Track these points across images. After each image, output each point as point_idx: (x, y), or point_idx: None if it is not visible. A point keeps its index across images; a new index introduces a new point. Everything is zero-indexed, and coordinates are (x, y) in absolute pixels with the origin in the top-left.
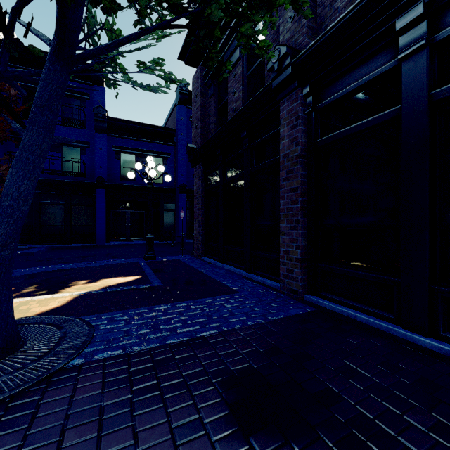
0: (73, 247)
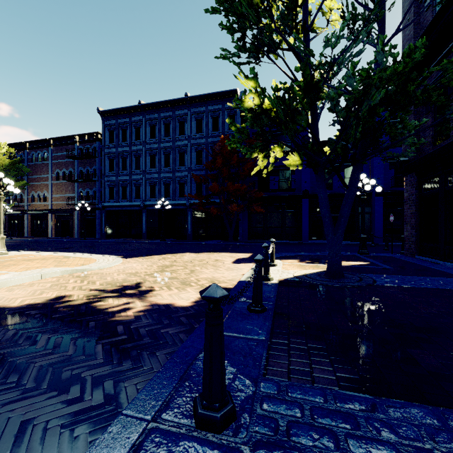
0: (286, 243)
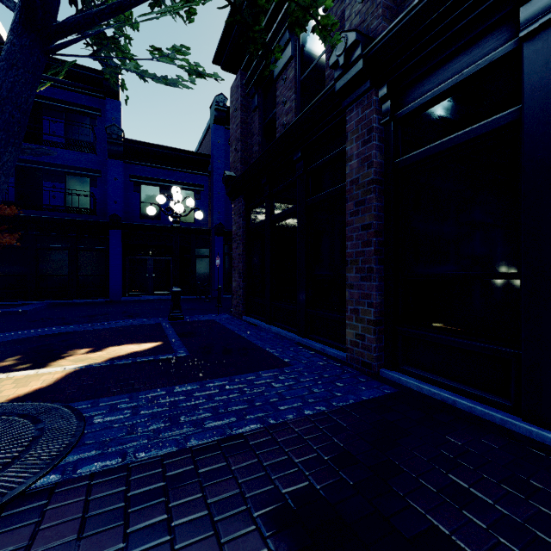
0: (80, 304)
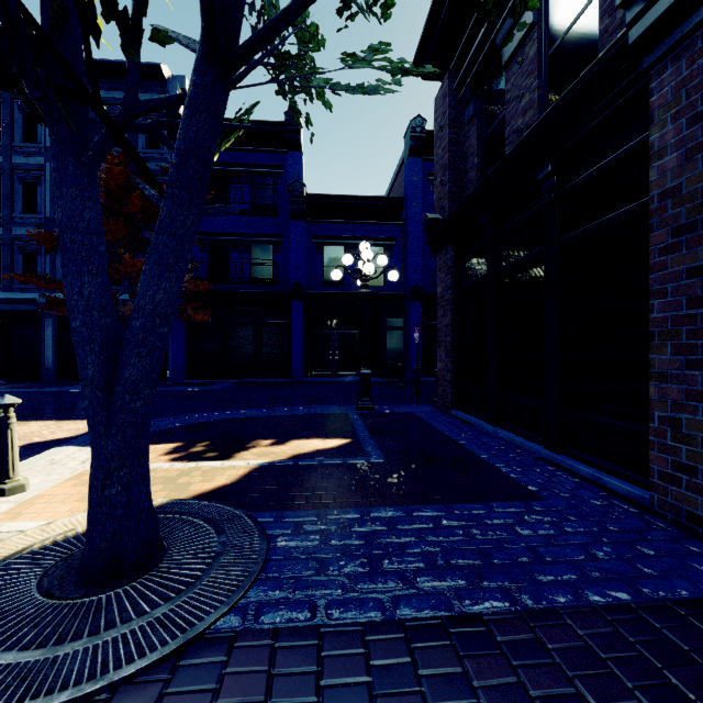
0: (263, 384)
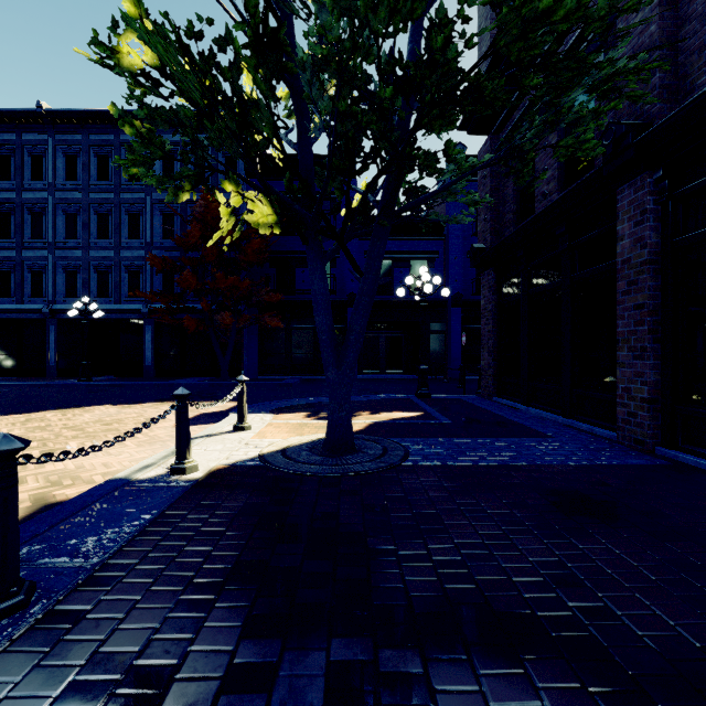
0: (323, 380)
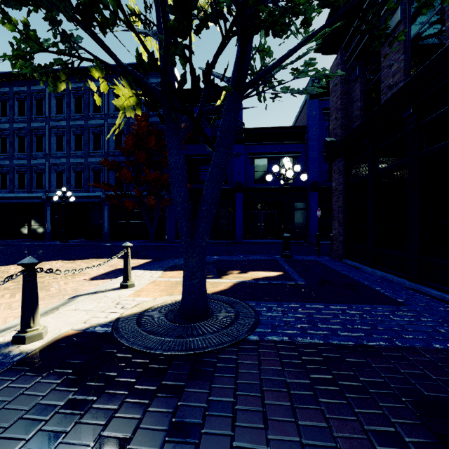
0: (219, 243)
